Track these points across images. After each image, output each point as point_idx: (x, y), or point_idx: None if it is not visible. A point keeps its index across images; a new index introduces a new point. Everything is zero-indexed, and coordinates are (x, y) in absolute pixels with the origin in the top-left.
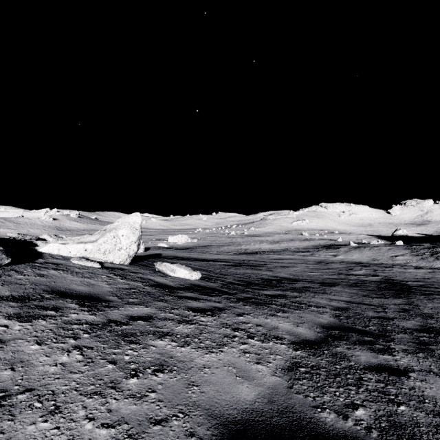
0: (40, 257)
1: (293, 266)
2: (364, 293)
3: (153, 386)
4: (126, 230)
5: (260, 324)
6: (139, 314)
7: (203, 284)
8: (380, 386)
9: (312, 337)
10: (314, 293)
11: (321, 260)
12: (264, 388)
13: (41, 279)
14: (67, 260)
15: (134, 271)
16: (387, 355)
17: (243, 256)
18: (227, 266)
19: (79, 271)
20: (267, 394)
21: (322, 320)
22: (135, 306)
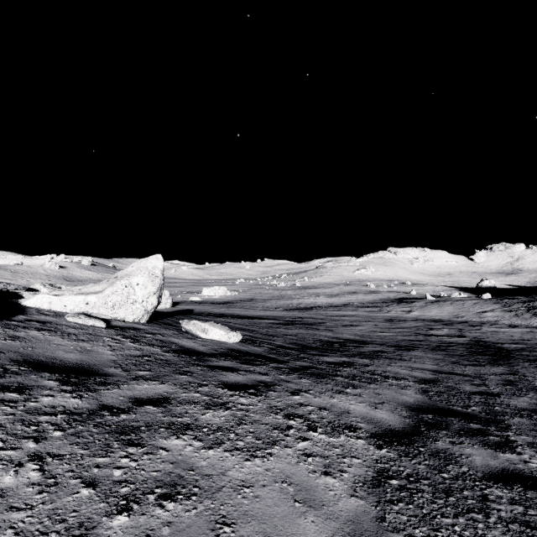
0: (22, 313)
1: (358, 324)
2: (453, 359)
3: (154, 531)
4: (143, 277)
5: (324, 406)
6: (149, 395)
7: (245, 349)
8: (518, 510)
9: (398, 426)
10: (389, 359)
11: (392, 317)
12: (340, 522)
13: (13, 343)
14: (60, 316)
15: (152, 332)
16: (510, 453)
17: (294, 312)
18: (275, 325)
19: (73, 331)
20: (346, 536)
21: (407, 398)
22: (144, 383)
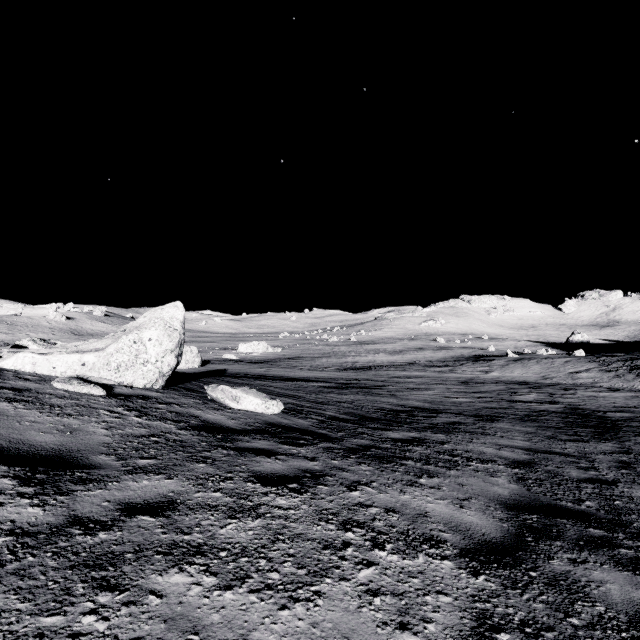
0: None
1: (426, 388)
2: (548, 432)
3: None
4: (157, 331)
5: (392, 506)
6: (147, 497)
7: (287, 423)
8: None
9: (495, 535)
10: (469, 434)
11: (467, 378)
12: None
13: None
14: (46, 382)
15: (166, 401)
16: None
17: (349, 372)
18: (326, 389)
19: (59, 402)
20: None
21: (500, 490)
22: (143, 478)
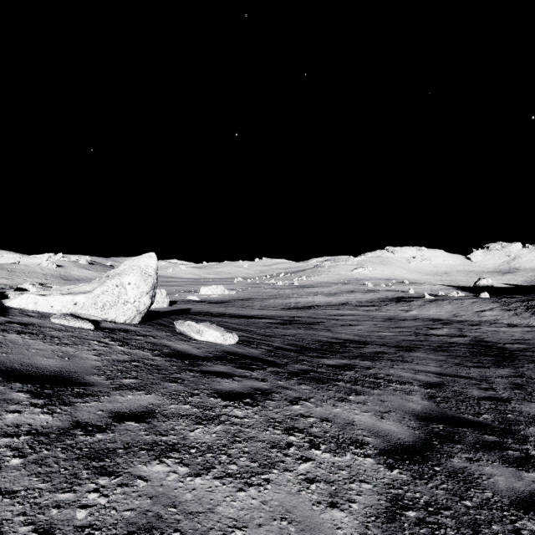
0: (4, 314)
1: (356, 324)
2: (456, 360)
3: None
4: (135, 276)
5: (326, 417)
6: (132, 408)
7: (241, 352)
8: None
9: (408, 439)
10: (391, 361)
11: (390, 316)
12: None
13: None
14: (45, 318)
15: (143, 334)
16: (534, 472)
17: (292, 311)
18: (273, 324)
19: (57, 334)
20: None
21: (414, 406)
22: (128, 393)
